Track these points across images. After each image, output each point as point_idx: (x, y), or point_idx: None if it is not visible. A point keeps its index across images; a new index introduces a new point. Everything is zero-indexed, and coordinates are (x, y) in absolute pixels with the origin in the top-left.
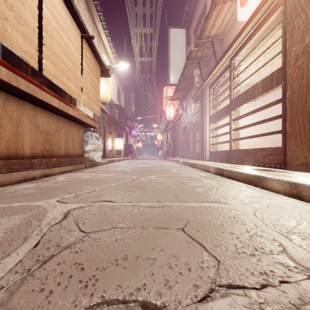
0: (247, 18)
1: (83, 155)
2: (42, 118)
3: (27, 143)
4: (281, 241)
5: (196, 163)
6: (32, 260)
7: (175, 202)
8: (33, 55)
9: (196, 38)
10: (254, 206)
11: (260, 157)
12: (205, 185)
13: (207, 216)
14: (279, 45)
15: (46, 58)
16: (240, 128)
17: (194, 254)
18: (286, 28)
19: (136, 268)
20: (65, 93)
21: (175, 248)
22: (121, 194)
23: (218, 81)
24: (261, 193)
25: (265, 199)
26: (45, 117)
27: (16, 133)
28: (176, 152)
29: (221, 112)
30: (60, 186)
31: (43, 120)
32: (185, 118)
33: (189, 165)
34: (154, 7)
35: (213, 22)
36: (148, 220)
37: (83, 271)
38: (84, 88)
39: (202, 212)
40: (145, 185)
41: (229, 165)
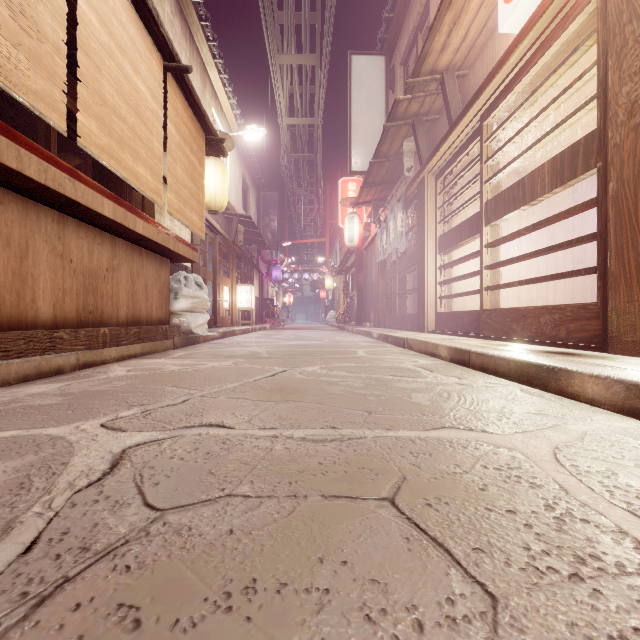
0: (518, 26)
1: (169, 320)
2: (78, 242)
3: (44, 295)
4: (638, 536)
5: (408, 339)
6: (9, 594)
7: (368, 429)
8: (55, 103)
9: (408, 75)
10: (551, 439)
11: (547, 326)
12: (431, 387)
13: (445, 465)
14: (586, 86)
15: (85, 111)
16: (502, 262)
17: (428, 575)
18: (607, 45)
19: (280, 621)
20: (131, 190)
21: (378, 557)
22: (247, 409)
23: (454, 164)
24: (559, 406)
25: (571, 420)
26: (86, 239)
27: (20, 274)
28: (364, 314)
29: (460, 229)
30: (113, 390)
31: (80, 246)
32: (383, 244)
33: (393, 342)
34: (319, 9)
35: (445, 38)
36: (309, 476)
37: (136, 633)
38: (169, 179)
39: (433, 455)
40: (301, 386)
41: (479, 342)
